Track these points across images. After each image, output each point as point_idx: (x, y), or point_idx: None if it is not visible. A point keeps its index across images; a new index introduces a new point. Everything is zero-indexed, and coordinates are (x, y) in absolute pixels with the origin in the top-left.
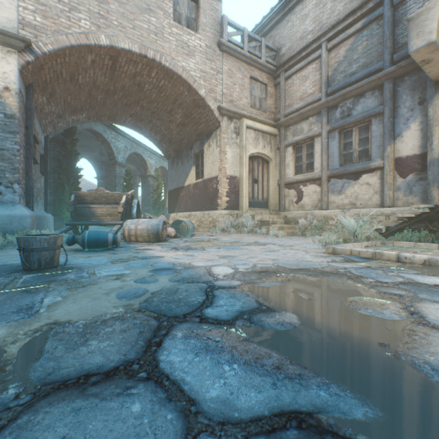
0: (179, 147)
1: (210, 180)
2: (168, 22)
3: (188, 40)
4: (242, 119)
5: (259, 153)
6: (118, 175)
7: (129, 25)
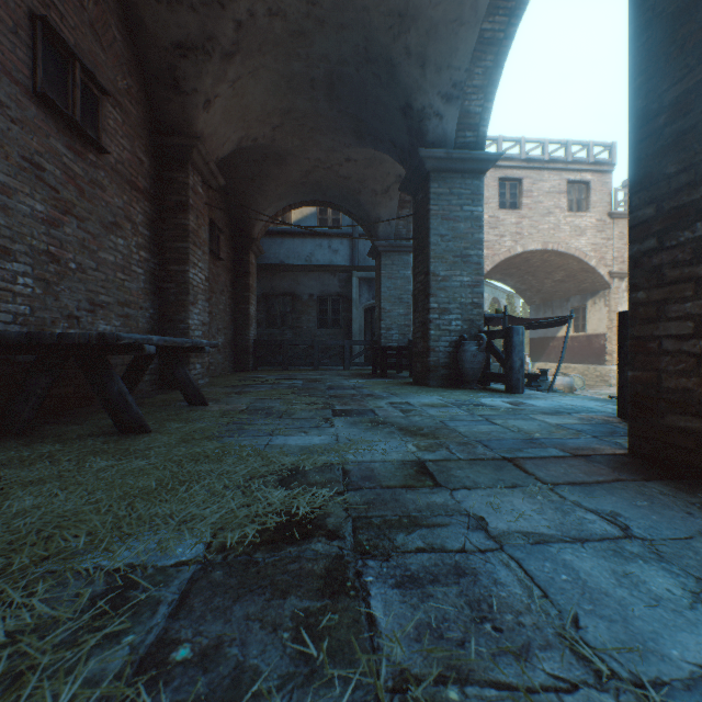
0: (548, 297)
1: (596, 336)
2: (562, 216)
3: (580, 222)
4: None
5: None
6: None
7: (534, 231)
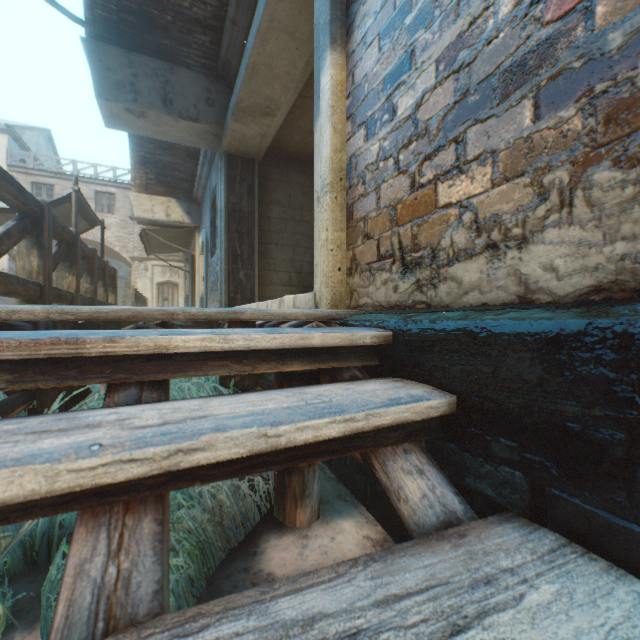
0: None
1: None
2: None
3: (107, 220)
4: (149, 261)
5: (168, 280)
6: (120, 287)
7: None
